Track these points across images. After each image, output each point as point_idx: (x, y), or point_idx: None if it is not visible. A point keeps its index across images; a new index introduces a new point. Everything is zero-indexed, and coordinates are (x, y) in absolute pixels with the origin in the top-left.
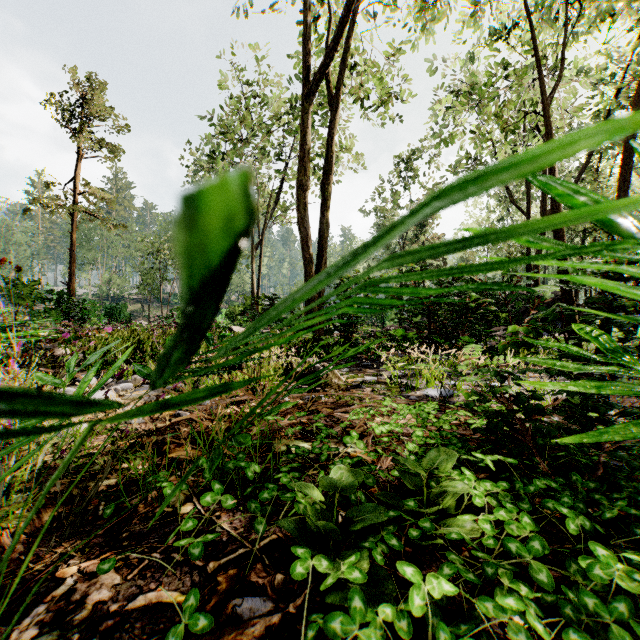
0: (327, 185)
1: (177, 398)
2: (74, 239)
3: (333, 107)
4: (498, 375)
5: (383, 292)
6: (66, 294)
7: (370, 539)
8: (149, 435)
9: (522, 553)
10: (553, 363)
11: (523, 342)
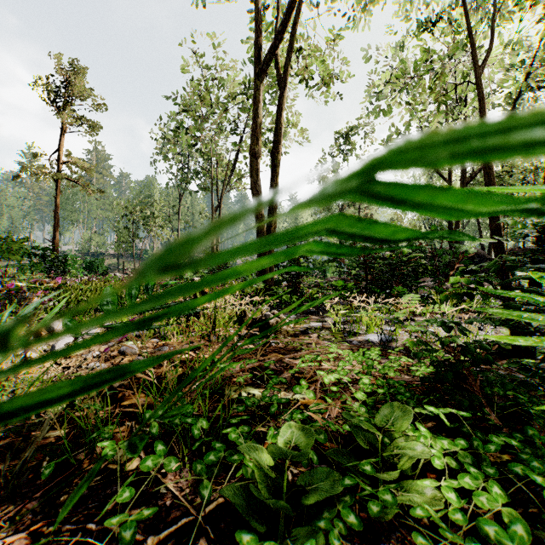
0: (277, 154)
1: (2, 406)
2: (58, 202)
3: (282, 85)
4: (444, 325)
5: (396, 201)
6: (50, 250)
7: (325, 514)
8: None
9: (503, 539)
10: (519, 316)
11: (465, 292)
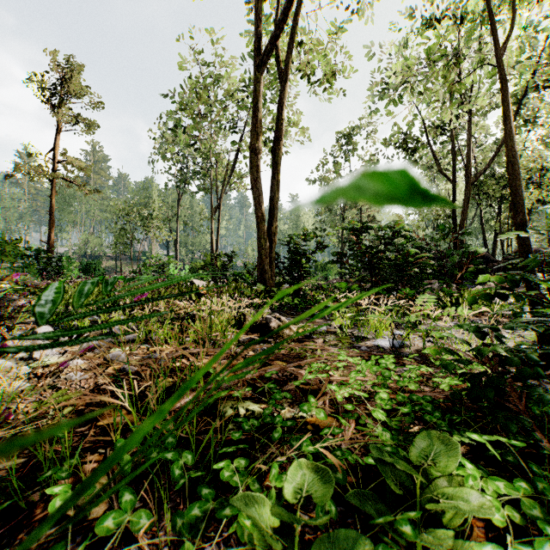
0: (278, 150)
1: None
2: (53, 202)
3: (283, 79)
4: (478, 331)
5: None
6: (43, 251)
7: None
8: (86, 394)
9: None
10: None
11: (497, 293)
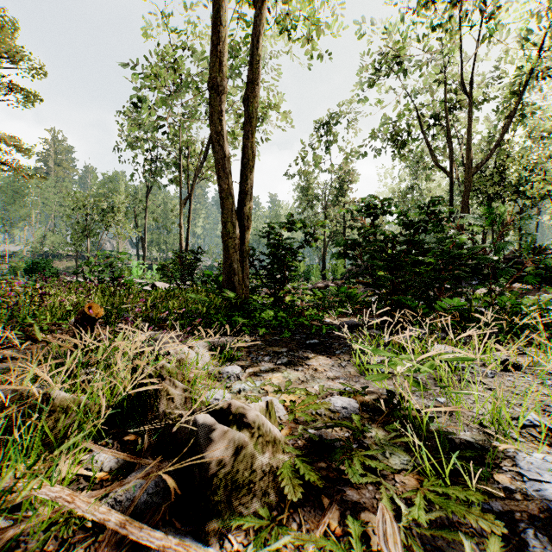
0: (253, 99)
1: None
2: None
3: (261, 2)
4: None
5: None
6: None
7: None
8: None
9: None
10: None
11: None
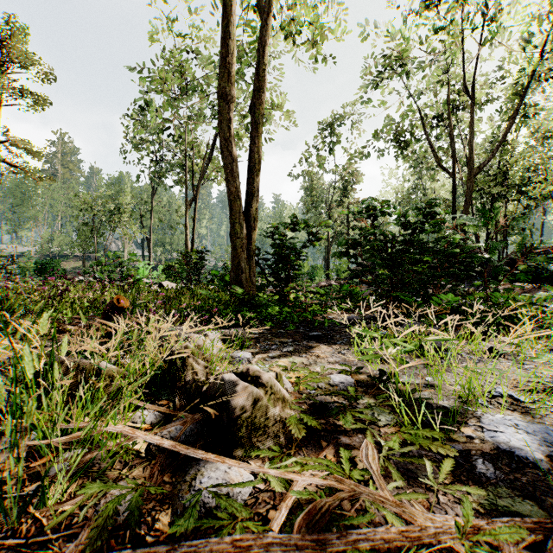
0: (259, 106)
1: None
2: None
3: (267, 13)
4: None
5: None
6: None
7: None
8: None
9: None
10: None
11: None
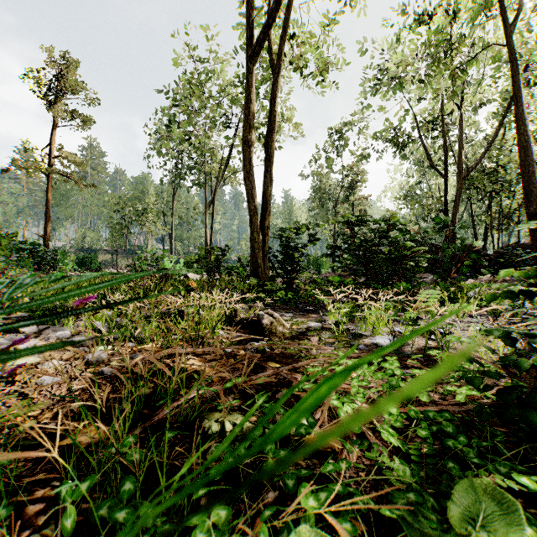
0: (271, 143)
1: None
2: (49, 197)
3: (276, 72)
4: (507, 336)
5: None
6: (38, 245)
7: None
8: (55, 403)
9: None
10: None
11: (521, 290)
